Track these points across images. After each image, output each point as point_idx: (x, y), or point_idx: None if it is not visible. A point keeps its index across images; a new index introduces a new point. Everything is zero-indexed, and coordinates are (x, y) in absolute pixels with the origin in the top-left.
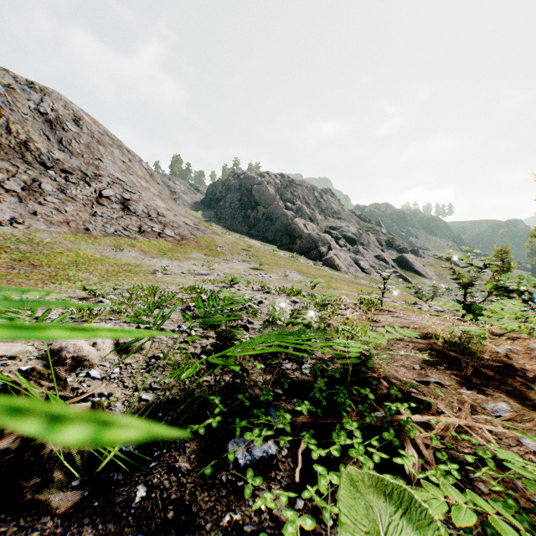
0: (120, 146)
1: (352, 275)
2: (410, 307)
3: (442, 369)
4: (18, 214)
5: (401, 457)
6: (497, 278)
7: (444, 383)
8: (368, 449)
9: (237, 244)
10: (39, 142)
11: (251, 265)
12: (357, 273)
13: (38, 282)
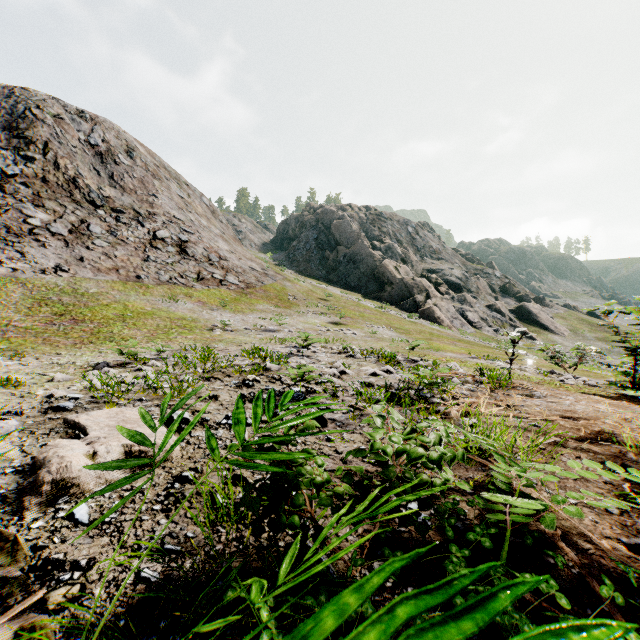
0: (178, 180)
1: (457, 330)
2: (548, 379)
3: None
4: (63, 261)
5: None
6: None
7: None
8: None
9: (313, 292)
10: (89, 178)
11: (330, 318)
12: (463, 328)
13: (76, 341)
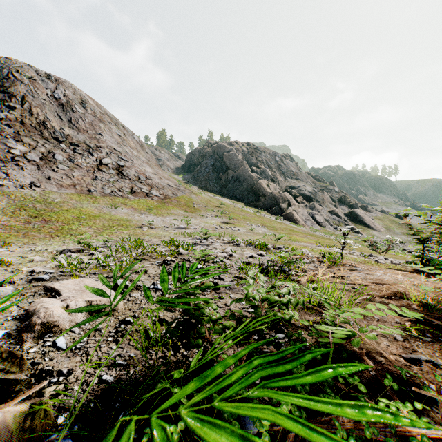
0: (116, 123)
1: (309, 227)
2: (367, 260)
3: (428, 341)
4: (36, 179)
5: None
6: None
7: (437, 363)
8: None
9: (211, 201)
10: (54, 122)
11: (222, 219)
12: (313, 226)
13: (46, 235)
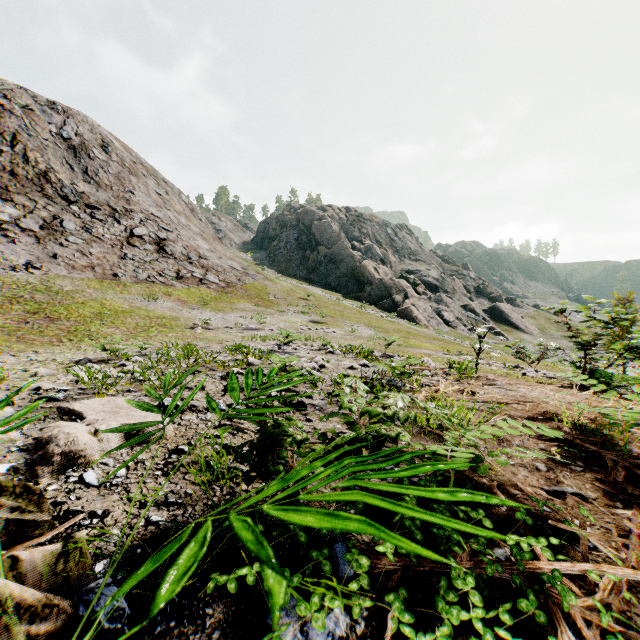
0: (155, 177)
1: (433, 329)
2: (512, 372)
3: (578, 471)
4: (35, 258)
5: (546, 638)
6: (629, 336)
7: (586, 496)
8: (496, 630)
9: (294, 291)
10: (61, 173)
11: (311, 317)
12: (439, 327)
13: (53, 339)
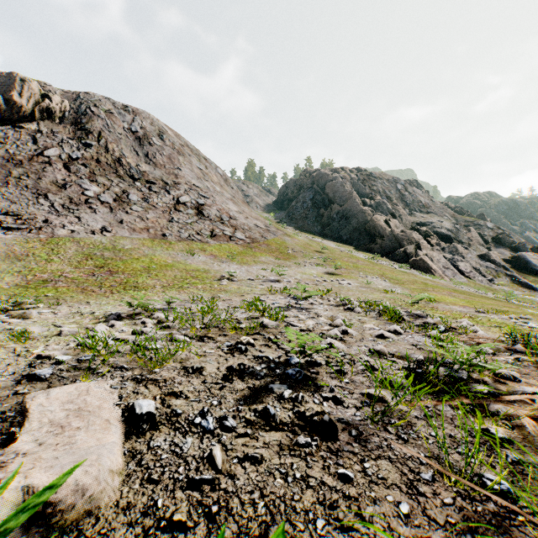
0: (198, 155)
1: (449, 279)
2: None
3: None
4: (108, 223)
5: None
6: None
7: None
8: None
9: (309, 245)
10: (130, 158)
11: (325, 269)
12: (455, 277)
13: (106, 290)
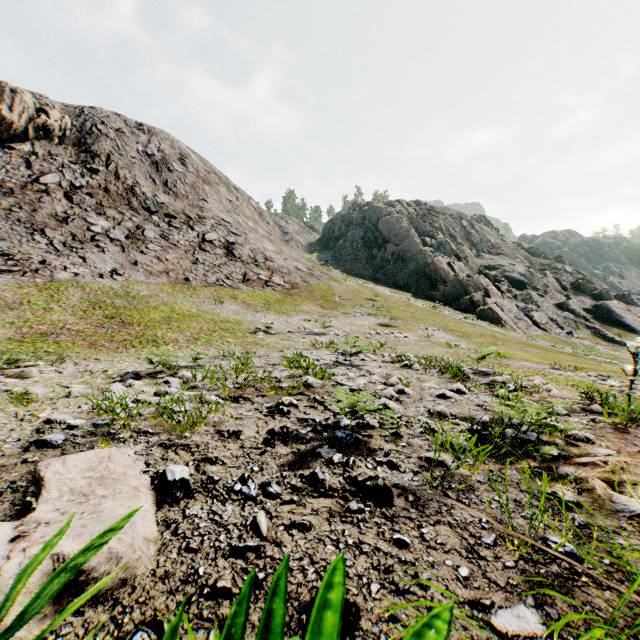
0: (227, 184)
1: (522, 332)
2: None
3: None
4: (119, 265)
5: None
6: None
7: None
8: None
9: (360, 292)
10: (145, 186)
11: (379, 319)
12: (529, 330)
13: (119, 345)
